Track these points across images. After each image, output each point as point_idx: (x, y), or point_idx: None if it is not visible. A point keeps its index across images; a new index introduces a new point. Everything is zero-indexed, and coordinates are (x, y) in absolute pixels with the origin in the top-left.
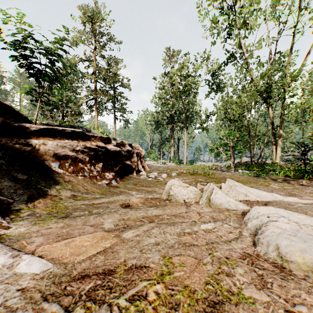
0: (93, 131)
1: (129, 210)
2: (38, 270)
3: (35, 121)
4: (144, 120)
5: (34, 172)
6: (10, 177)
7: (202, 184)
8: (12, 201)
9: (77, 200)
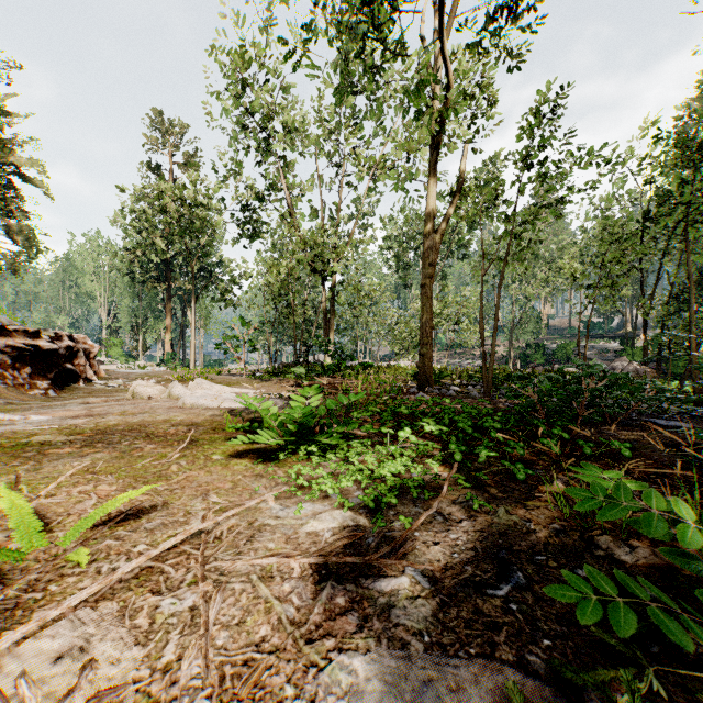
0: None
1: (92, 404)
2: (47, 418)
3: None
4: (89, 260)
5: None
6: None
7: None
8: None
9: (21, 405)
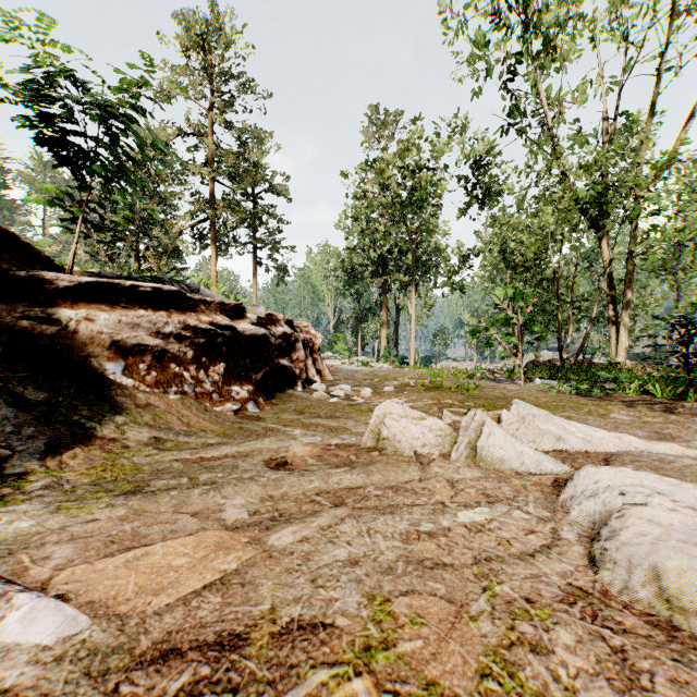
0: (205, 291)
1: (285, 475)
2: (52, 635)
3: (70, 266)
4: (320, 268)
5: (66, 385)
6: (7, 396)
7: (455, 412)
8: (8, 453)
9: (164, 451)
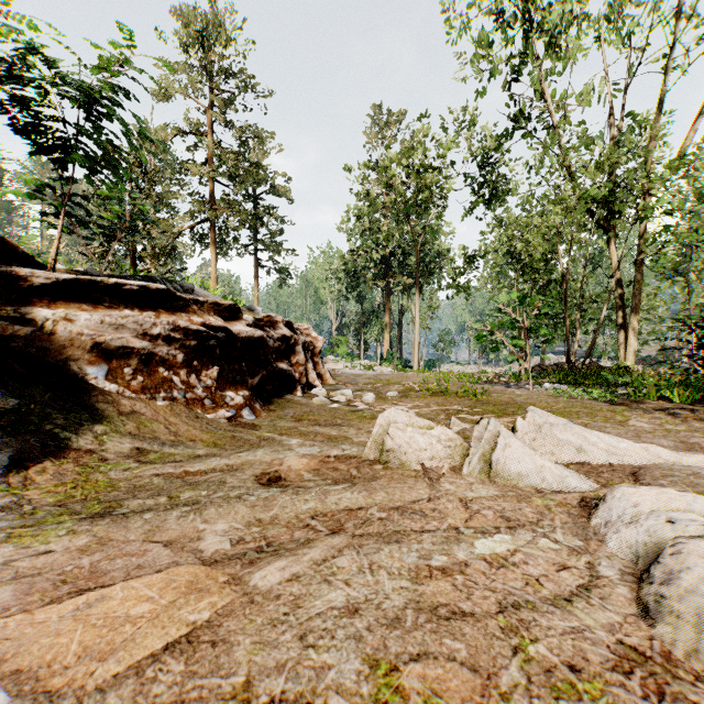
0: (200, 292)
1: (277, 493)
2: None
3: (52, 263)
4: (322, 270)
5: (40, 391)
6: None
7: (463, 419)
8: None
9: (146, 464)
